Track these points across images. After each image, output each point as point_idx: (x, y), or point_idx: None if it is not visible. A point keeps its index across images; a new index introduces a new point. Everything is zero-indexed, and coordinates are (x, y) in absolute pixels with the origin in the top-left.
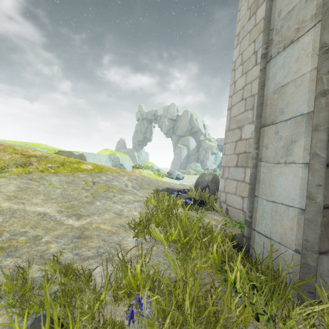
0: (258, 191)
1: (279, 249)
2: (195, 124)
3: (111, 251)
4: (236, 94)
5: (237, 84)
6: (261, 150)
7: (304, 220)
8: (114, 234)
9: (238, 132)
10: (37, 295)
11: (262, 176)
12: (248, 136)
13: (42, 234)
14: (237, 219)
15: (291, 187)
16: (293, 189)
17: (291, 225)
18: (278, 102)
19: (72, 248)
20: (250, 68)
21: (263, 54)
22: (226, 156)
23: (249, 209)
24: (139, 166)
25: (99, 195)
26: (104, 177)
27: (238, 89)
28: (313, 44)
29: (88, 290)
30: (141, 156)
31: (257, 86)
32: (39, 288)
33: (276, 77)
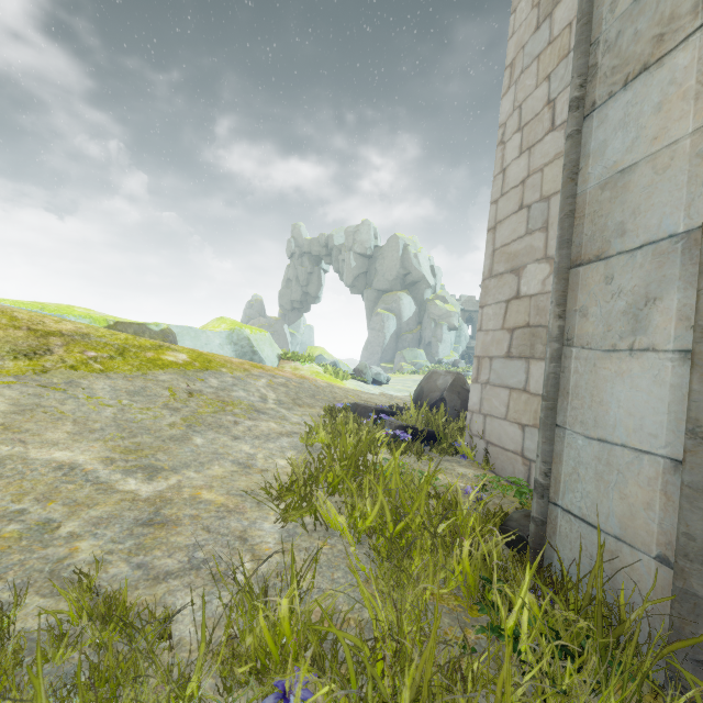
0: (565, 415)
1: (617, 553)
2: (413, 265)
3: (222, 555)
4: (506, 196)
5: (510, 173)
6: (572, 320)
7: (680, 486)
8: (232, 513)
9: (511, 280)
10: (27, 685)
11: (575, 379)
12: (534, 289)
13: (62, 515)
14: (511, 475)
15: (646, 408)
16: (651, 413)
17: (646, 497)
18: (612, 209)
19: (131, 551)
20: (539, 137)
21: (574, 99)
22: (486, 333)
23: (543, 456)
24: (292, 355)
25: (201, 420)
26: (215, 379)
27: (512, 185)
28: (699, 69)
29: (155, 672)
30: (298, 334)
31: (555, 176)
32: (32, 666)
33: (607, 152)
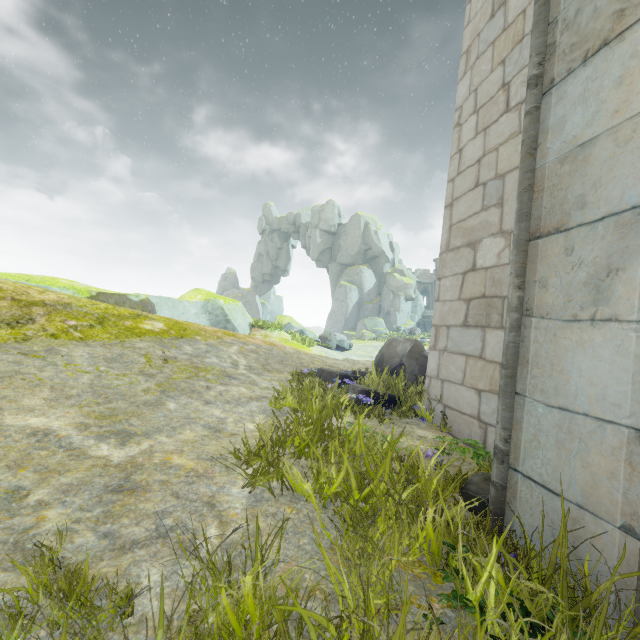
0: (525, 383)
1: (579, 520)
2: (373, 241)
3: (190, 522)
4: (463, 174)
5: (466, 153)
6: (531, 291)
7: None
8: (201, 478)
9: (468, 254)
10: None
11: (535, 348)
12: (489, 262)
13: (32, 483)
14: (467, 437)
15: (609, 378)
16: (614, 383)
17: (610, 466)
18: (571, 182)
19: (98, 519)
20: (494, 118)
21: (533, 77)
22: (443, 303)
23: (503, 423)
24: (263, 323)
25: (175, 386)
26: (189, 347)
27: (468, 165)
28: None
29: None
30: (269, 304)
31: (510, 155)
32: None
33: (566, 127)
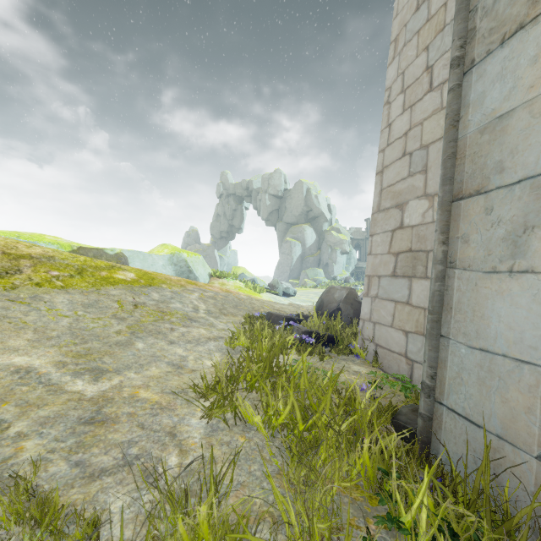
0: (449, 327)
1: (499, 450)
2: (314, 204)
3: (153, 451)
4: (392, 146)
5: (395, 127)
6: (454, 245)
7: None
8: (164, 410)
9: (396, 214)
10: None
11: (458, 296)
12: (415, 221)
13: (13, 416)
14: (396, 372)
15: (526, 323)
16: (531, 328)
17: (527, 402)
18: (490, 149)
19: (71, 449)
20: (419, 97)
21: (455, 58)
22: (375, 256)
23: (429, 361)
24: (220, 273)
25: (143, 328)
26: (156, 294)
27: (397, 137)
28: None
29: None
30: (225, 257)
31: (433, 128)
32: None
33: (486, 101)
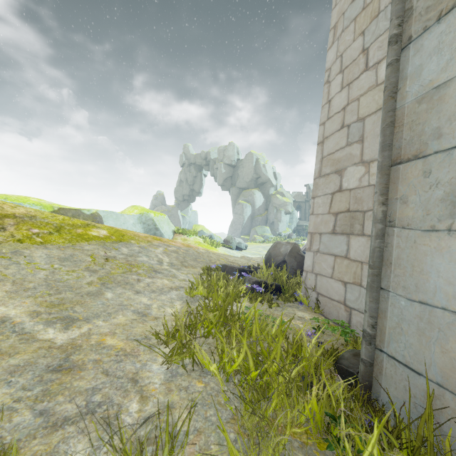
0: (389, 280)
1: (440, 397)
2: (262, 171)
3: (115, 398)
4: (331, 119)
5: (334, 103)
6: (393, 206)
7: None
8: (128, 356)
9: (335, 179)
10: None
11: (397, 253)
12: (353, 185)
13: None
14: (336, 318)
15: None
16: None
17: None
18: (428, 117)
19: (37, 397)
20: (356, 76)
21: (394, 35)
22: (316, 216)
23: (370, 312)
24: (182, 231)
25: (113, 279)
26: (125, 248)
27: (336, 111)
28: None
29: None
30: (187, 216)
31: (368, 103)
32: None
33: (423, 73)
